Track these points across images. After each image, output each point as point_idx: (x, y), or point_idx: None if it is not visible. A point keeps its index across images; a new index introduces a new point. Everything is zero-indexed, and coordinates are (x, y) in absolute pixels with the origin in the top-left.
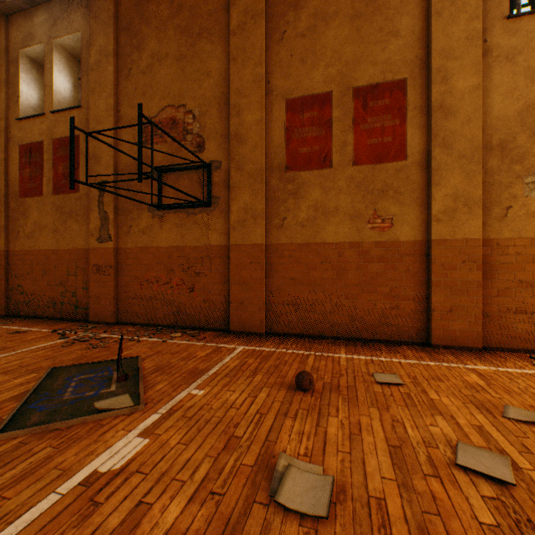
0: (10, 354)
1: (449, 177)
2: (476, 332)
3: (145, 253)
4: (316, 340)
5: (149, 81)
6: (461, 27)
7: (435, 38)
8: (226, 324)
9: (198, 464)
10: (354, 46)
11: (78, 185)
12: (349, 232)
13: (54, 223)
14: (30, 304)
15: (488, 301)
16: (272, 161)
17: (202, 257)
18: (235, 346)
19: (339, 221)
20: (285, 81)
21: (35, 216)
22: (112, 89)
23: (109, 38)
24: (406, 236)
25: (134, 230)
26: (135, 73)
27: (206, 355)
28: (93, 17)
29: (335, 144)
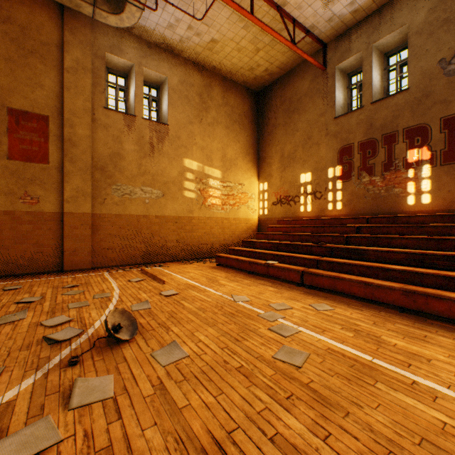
0: None
1: (75, 179)
2: (89, 260)
3: None
4: None
5: None
6: (81, 102)
7: (67, 101)
8: None
9: None
10: (9, 79)
11: None
12: (4, 204)
13: None
14: None
15: (96, 244)
16: None
17: None
18: None
19: None
20: None
21: None
22: None
23: None
24: (49, 209)
25: None
26: None
27: None
28: None
29: None
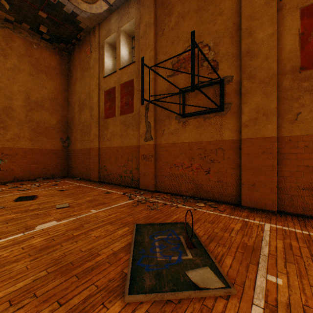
0: (108, 208)
1: None
2: None
3: (173, 147)
4: None
5: (175, 33)
6: None
7: None
8: (237, 200)
9: None
10: None
11: (133, 108)
12: None
13: (121, 131)
14: (109, 176)
15: None
16: (283, 66)
17: (216, 148)
18: (259, 222)
19: None
20: None
21: (111, 128)
22: (152, 46)
23: (150, 15)
24: None
25: (165, 132)
26: (167, 31)
27: (241, 229)
28: (141, 6)
29: None
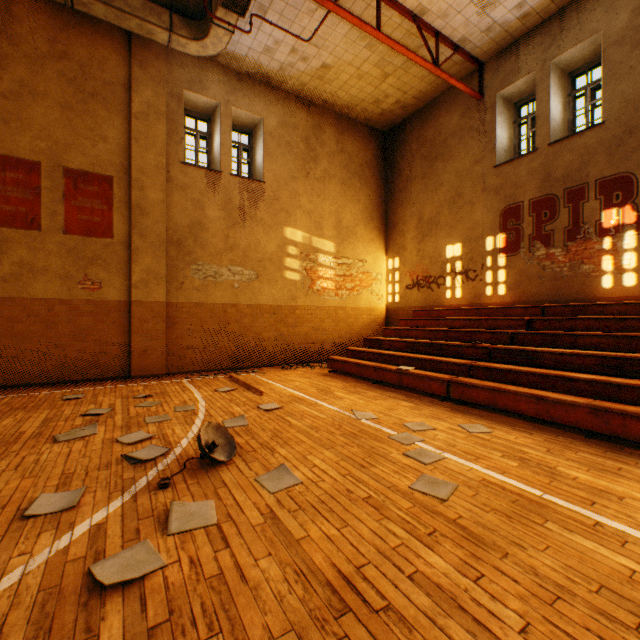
0: None
1: (145, 258)
2: (163, 363)
3: None
4: (22, 388)
5: None
6: (153, 156)
7: (135, 157)
8: None
9: None
10: (65, 131)
11: None
12: (60, 290)
13: None
14: None
15: (172, 342)
16: None
17: None
18: None
19: (50, 279)
20: None
21: None
22: None
23: None
24: (114, 297)
25: None
26: None
27: None
28: None
29: (46, 210)
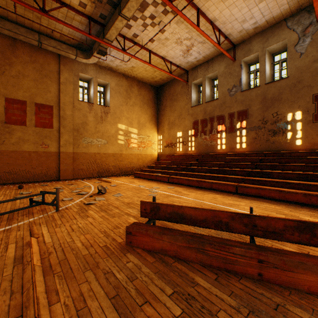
0: None
1: (65, 136)
2: (72, 175)
3: None
4: (20, 183)
5: None
6: (68, 98)
7: (62, 98)
8: None
9: (1, 196)
10: (35, 89)
11: None
12: (33, 148)
13: None
14: None
15: (75, 167)
16: None
17: None
18: None
19: (30, 144)
20: (5, 90)
21: None
22: None
23: None
24: (53, 150)
25: None
26: None
27: None
28: None
29: (28, 118)
